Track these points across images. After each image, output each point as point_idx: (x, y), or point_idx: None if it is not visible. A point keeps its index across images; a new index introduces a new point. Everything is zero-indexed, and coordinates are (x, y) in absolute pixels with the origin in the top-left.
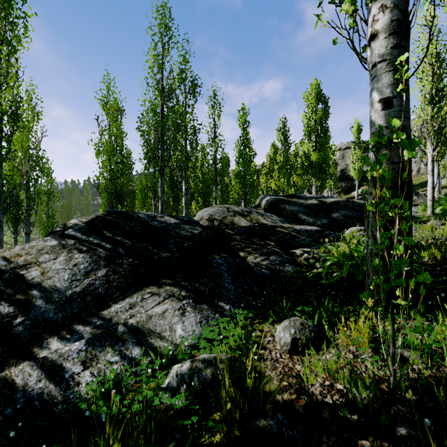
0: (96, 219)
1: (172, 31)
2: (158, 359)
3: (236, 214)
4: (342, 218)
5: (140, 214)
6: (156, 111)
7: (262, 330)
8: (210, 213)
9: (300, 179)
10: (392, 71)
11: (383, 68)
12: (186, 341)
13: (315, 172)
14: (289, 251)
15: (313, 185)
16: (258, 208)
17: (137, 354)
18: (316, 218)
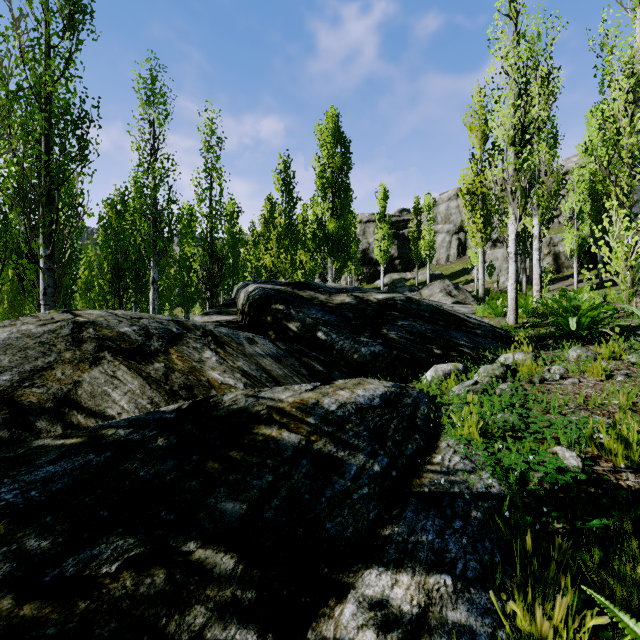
0: None
1: None
2: None
3: (106, 350)
4: (408, 338)
5: None
6: None
7: None
8: None
9: (310, 258)
10: None
11: None
12: None
13: (332, 249)
14: (314, 623)
15: (330, 268)
16: (230, 309)
17: None
18: (356, 338)
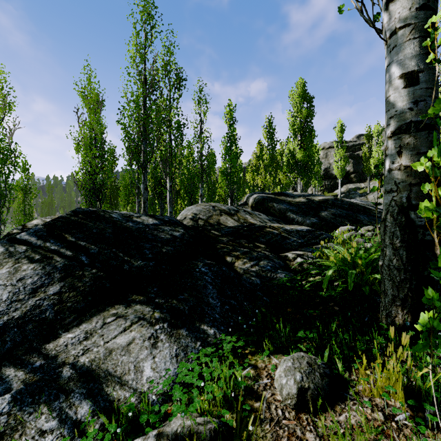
0: (58, 220)
1: (156, 20)
2: (113, 423)
3: (222, 212)
4: (331, 217)
5: (112, 214)
6: (137, 103)
7: (255, 365)
8: (194, 212)
9: (286, 177)
10: (418, 38)
11: (406, 35)
12: (155, 388)
13: (300, 171)
14: (280, 254)
15: (299, 183)
16: (245, 206)
17: (84, 414)
18: (304, 216)
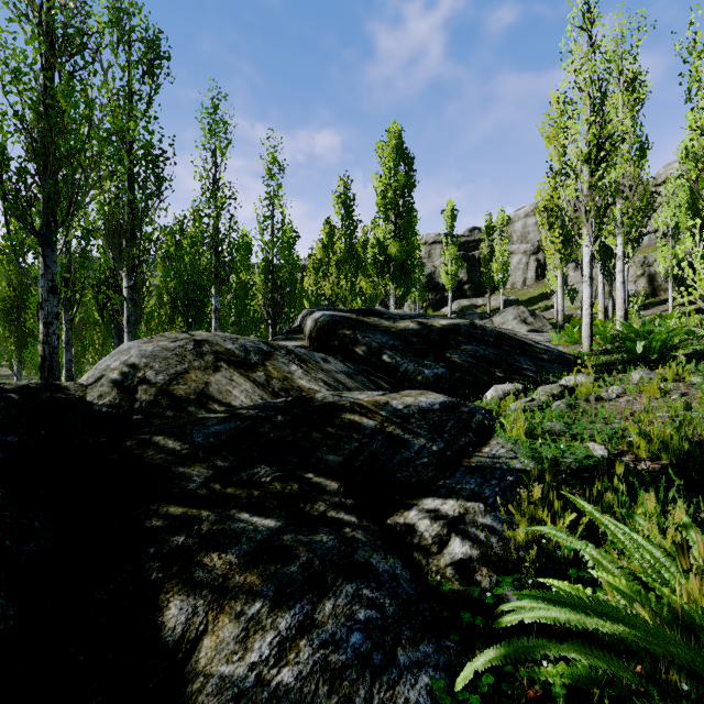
0: None
1: None
2: None
3: (222, 361)
4: (470, 361)
5: None
6: (17, 69)
7: None
8: (132, 359)
9: (371, 285)
10: None
11: None
12: None
13: (395, 274)
14: (391, 517)
15: (392, 294)
16: (297, 335)
17: None
18: (419, 361)
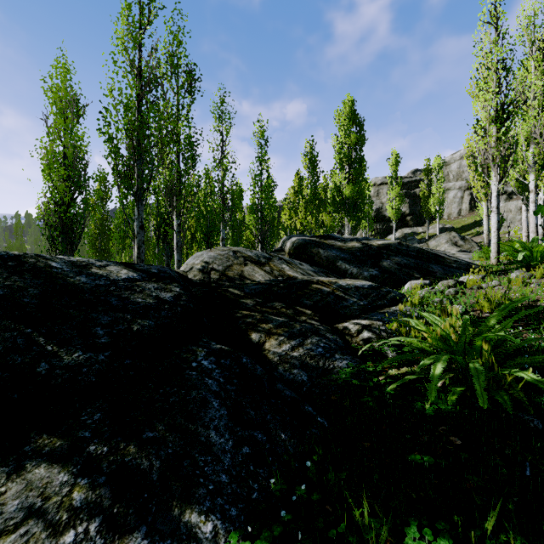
0: None
1: None
2: None
3: (248, 261)
4: (396, 267)
5: (53, 261)
6: (127, 104)
7: None
8: (206, 259)
9: (330, 219)
10: None
11: None
12: None
13: (348, 210)
14: (336, 324)
15: (347, 226)
16: (280, 253)
17: None
18: (361, 267)
